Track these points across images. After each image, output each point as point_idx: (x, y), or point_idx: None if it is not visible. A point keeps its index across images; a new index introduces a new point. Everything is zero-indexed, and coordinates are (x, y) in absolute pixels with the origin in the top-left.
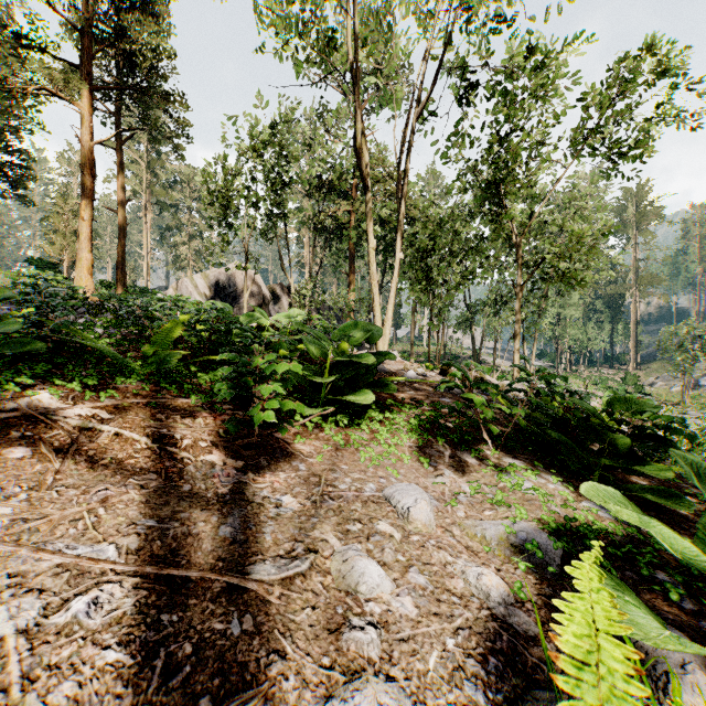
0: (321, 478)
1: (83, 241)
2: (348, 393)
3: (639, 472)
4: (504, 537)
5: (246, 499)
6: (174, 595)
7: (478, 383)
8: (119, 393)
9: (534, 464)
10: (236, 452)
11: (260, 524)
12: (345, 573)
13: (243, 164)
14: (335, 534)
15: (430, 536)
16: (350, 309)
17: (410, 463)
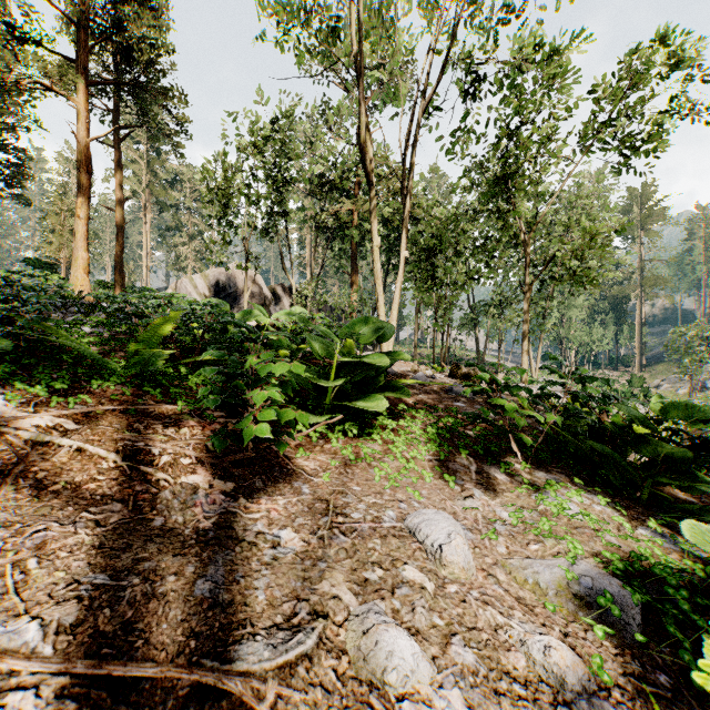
0: (329, 504)
1: (79, 239)
2: (356, 398)
3: (696, 490)
4: (564, 584)
5: (234, 536)
6: (118, 704)
7: (508, 386)
8: (94, 398)
9: (571, 480)
10: (226, 471)
11: (251, 574)
12: (367, 651)
13: (243, 161)
14: (350, 587)
15: (471, 585)
16: (352, 310)
17: (433, 482)
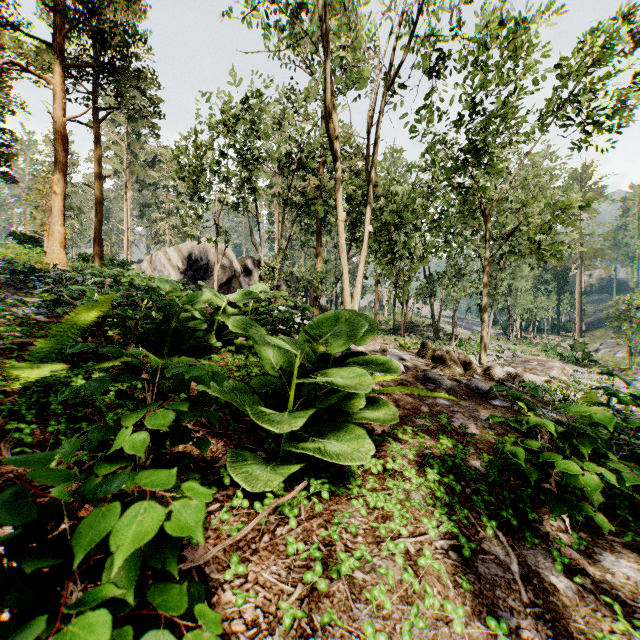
0: None
1: (55, 214)
2: (326, 430)
3: None
4: None
5: None
6: None
7: (567, 434)
8: None
9: None
10: None
11: None
12: None
13: (213, 140)
14: None
15: None
16: (317, 281)
17: (466, 629)
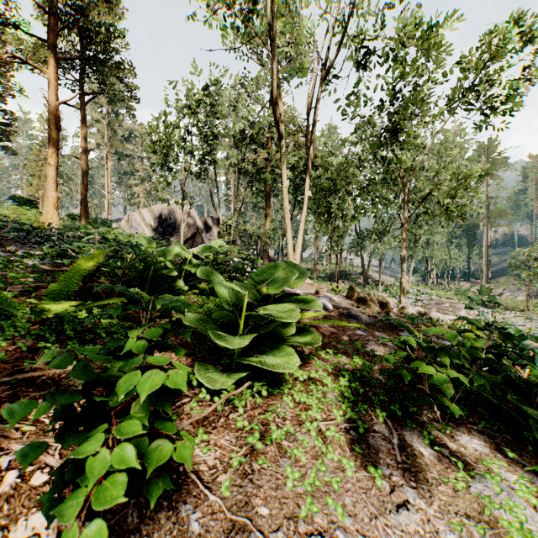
0: None
1: (49, 182)
2: (266, 349)
3: None
4: None
5: None
6: None
7: (432, 349)
8: None
9: (497, 445)
10: None
11: None
12: None
13: (179, 120)
14: None
15: None
16: (266, 237)
17: (355, 474)
